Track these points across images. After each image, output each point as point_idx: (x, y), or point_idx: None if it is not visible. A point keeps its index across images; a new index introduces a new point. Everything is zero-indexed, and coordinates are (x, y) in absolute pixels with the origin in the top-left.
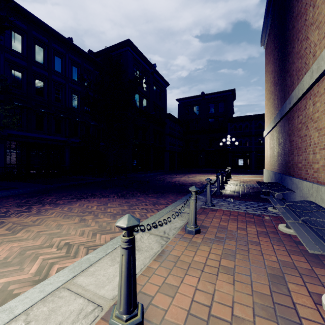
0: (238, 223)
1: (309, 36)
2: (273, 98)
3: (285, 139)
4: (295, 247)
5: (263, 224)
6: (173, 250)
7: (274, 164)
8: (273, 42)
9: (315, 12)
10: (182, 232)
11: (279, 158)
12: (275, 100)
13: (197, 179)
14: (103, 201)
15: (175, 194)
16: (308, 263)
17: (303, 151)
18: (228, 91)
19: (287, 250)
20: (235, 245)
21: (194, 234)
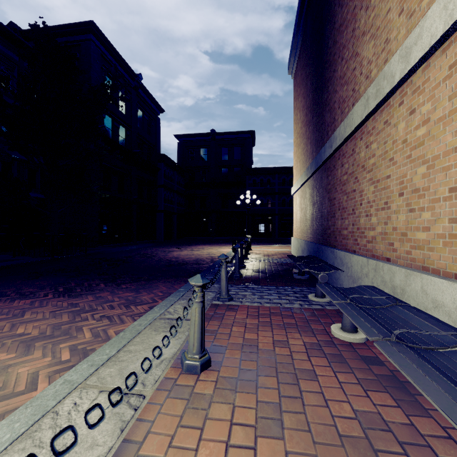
0: (274, 330)
1: (359, 52)
2: (305, 143)
3: (322, 197)
4: (366, 370)
5: (309, 326)
6: (149, 433)
7: (307, 230)
8: (306, 68)
9: (369, 16)
10: (174, 370)
11: (314, 222)
12: (308, 145)
13: (205, 252)
14: (15, 308)
15: (170, 280)
16: (398, 407)
17: (351, 212)
18: (246, 132)
19: (357, 380)
20: (277, 385)
21: (200, 373)
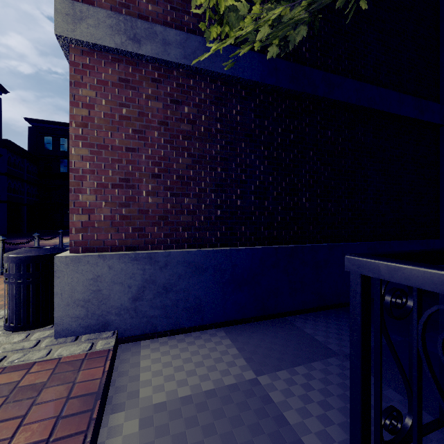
0: None
1: None
2: None
3: None
4: None
5: None
6: None
7: None
8: None
9: None
10: None
11: None
12: None
13: (52, 242)
14: None
15: None
16: None
17: None
18: None
19: None
20: None
21: (1, 275)
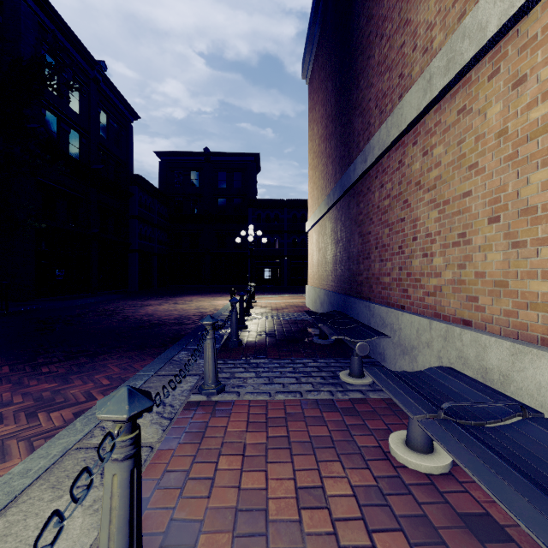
0: (294, 456)
1: (411, 18)
2: (324, 163)
3: (350, 232)
4: None
5: (352, 440)
6: None
7: (328, 277)
8: (325, 66)
9: None
10: None
11: (337, 266)
12: (330, 165)
13: (193, 306)
14: None
15: (131, 354)
16: None
17: (396, 251)
18: (249, 155)
19: None
20: None
21: None
